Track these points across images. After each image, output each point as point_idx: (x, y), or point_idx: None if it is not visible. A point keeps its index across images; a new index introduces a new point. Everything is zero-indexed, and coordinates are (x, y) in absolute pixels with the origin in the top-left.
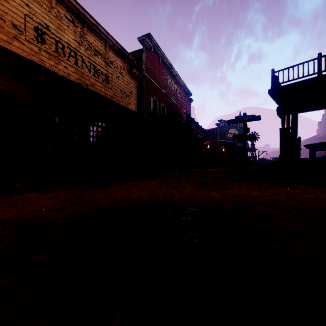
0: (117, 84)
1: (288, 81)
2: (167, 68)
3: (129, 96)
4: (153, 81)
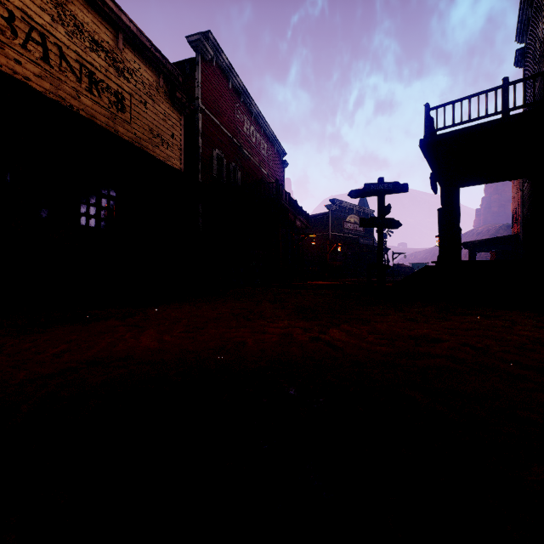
0: (142, 115)
1: (453, 126)
2: (242, 101)
3: (167, 141)
4: (217, 122)
